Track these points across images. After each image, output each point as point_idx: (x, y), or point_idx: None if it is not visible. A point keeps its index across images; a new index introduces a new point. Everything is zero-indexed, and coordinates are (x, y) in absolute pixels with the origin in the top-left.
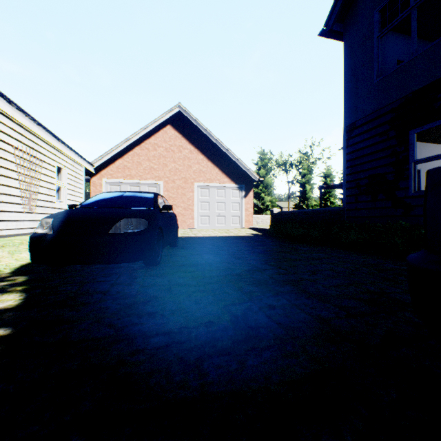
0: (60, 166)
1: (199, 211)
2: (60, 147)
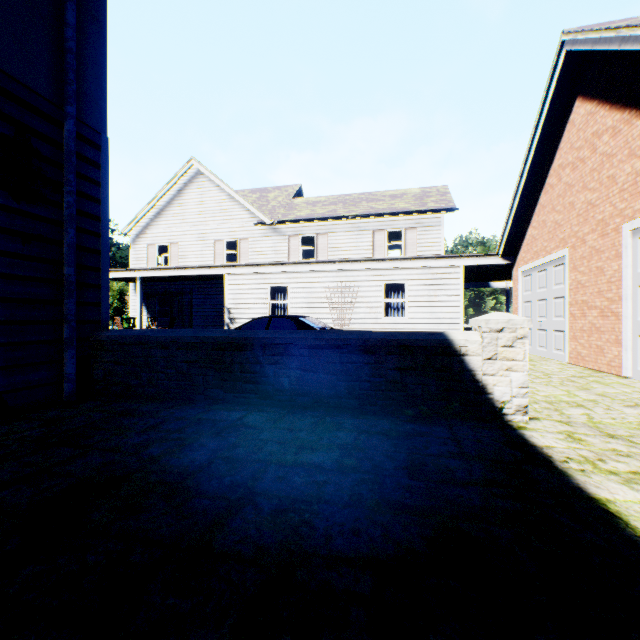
0: (392, 282)
1: (636, 320)
2: (389, 265)
